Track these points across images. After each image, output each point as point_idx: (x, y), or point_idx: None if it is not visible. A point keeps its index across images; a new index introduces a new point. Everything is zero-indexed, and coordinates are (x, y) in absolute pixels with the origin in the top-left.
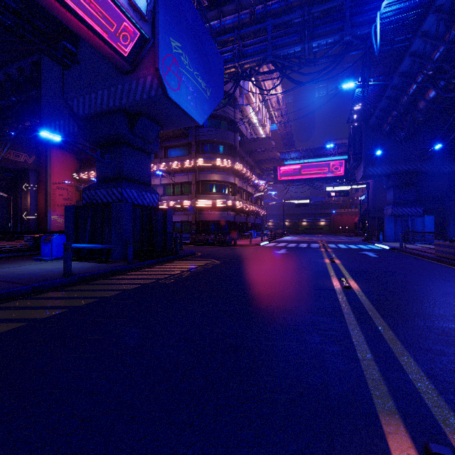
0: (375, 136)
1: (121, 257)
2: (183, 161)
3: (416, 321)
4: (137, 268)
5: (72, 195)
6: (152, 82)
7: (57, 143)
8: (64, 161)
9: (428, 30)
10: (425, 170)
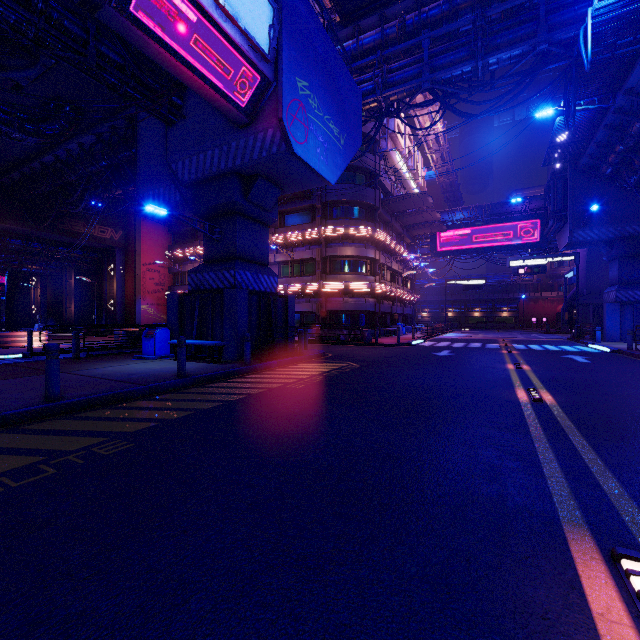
0: (588, 183)
1: (235, 357)
2: (305, 231)
3: (632, 442)
4: (256, 370)
5: (164, 278)
6: (274, 136)
7: (147, 213)
8: (155, 235)
9: None
10: None
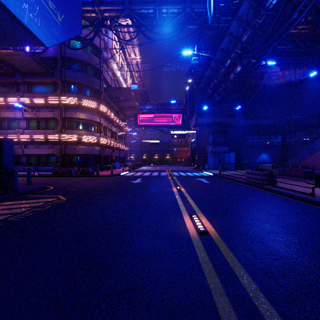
0: (202, 96)
1: None
2: (48, 98)
3: None
4: None
5: None
6: None
7: None
8: None
9: (242, 15)
10: (230, 123)
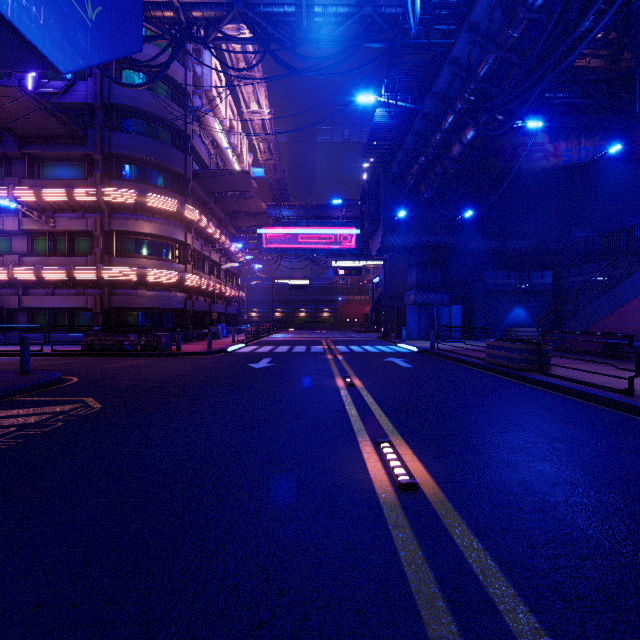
0: (395, 191)
1: None
2: (74, 189)
3: None
4: None
5: None
6: None
7: None
8: None
9: (478, 22)
10: (451, 245)
